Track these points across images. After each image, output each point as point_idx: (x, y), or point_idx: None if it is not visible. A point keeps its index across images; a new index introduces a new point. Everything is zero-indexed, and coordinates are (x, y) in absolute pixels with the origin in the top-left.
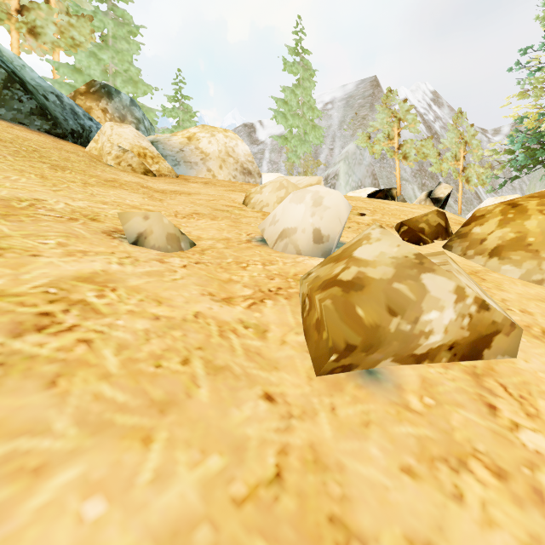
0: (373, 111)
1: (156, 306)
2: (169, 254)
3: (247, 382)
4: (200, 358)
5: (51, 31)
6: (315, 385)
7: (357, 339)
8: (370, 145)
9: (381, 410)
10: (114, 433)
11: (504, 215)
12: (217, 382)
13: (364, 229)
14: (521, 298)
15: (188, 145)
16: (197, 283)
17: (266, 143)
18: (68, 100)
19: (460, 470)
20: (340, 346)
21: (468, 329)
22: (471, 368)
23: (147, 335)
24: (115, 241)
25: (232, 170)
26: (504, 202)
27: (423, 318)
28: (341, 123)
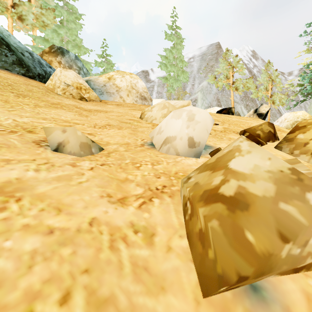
0: (217, 63)
1: (54, 215)
2: (82, 158)
3: None
4: (84, 287)
5: (31, 18)
6: None
7: (249, 270)
8: (215, 82)
9: None
10: None
11: None
12: None
13: (220, 135)
14: None
15: (108, 82)
16: (98, 184)
17: (155, 81)
18: (37, 56)
19: None
20: (231, 278)
21: None
22: None
23: (32, 260)
24: (40, 149)
25: (134, 97)
26: None
27: None
28: (199, 70)
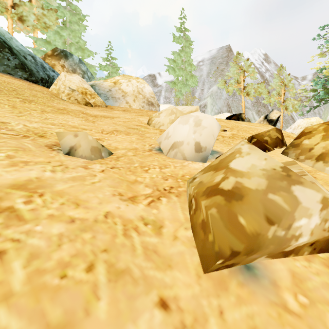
0: (228, 66)
1: (74, 208)
2: (93, 161)
3: (144, 287)
4: (104, 261)
5: (32, 19)
6: (203, 284)
7: (240, 246)
8: (226, 87)
9: (263, 313)
10: None
11: (326, 131)
12: (117, 291)
13: (227, 140)
14: None
15: (114, 87)
16: (110, 184)
17: (163, 86)
18: (39, 59)
19: None
20: (226, 252)
21: (328, 230)
22: (328, 260)
23: (60, 240)
24: (53, 152)
25: (141, 102)
26: (325, 122)
27: (295, 224)
28: (208, 74)
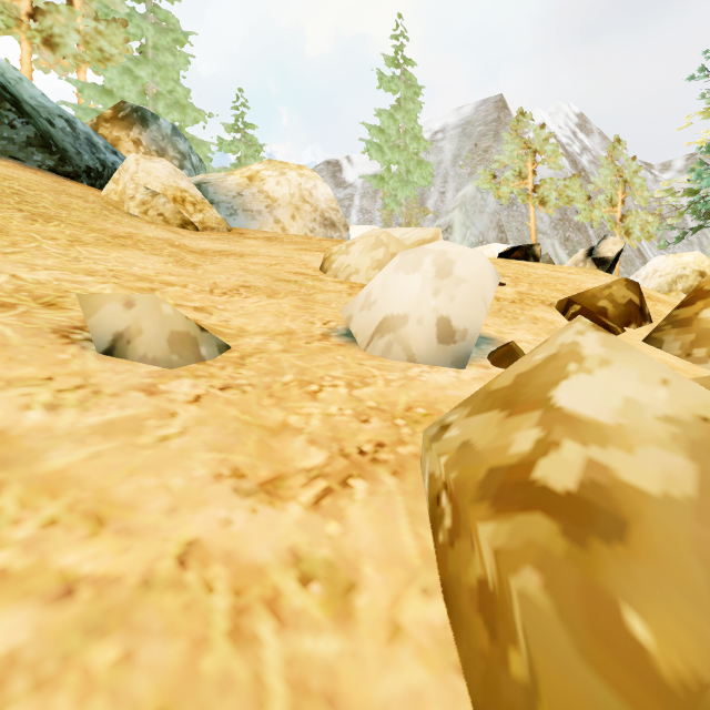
0: (498, 142)
1: (84, 538)
2: (174, 370)
3: None
4: None
5: (73, 42)
6: None
7: None
8: (494, 186)
9: None
10: None
11: None
12: None
13: (510, 309)
14: None
15: (249, 187)
16: (212, 442)
17: (356, 186)
18: (83, 127)
19: None
20: None
21: None
22: None
23: None
24: (70, 349)
25: (308, 221)
26: None
27: None
28: (456, 158)
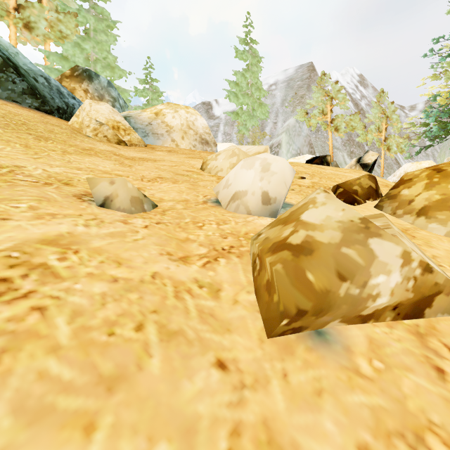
0: (310, 91)
1: (115, 267)
2: (133, 215)
3: (200, 348)
4: (154, 322)
5: (43, 26)
6: (266, 348)
7: (308, 304)
8: (307, 119)
9: (332, 376)
10: (54, 421)
11: (430, 179)
12: (170, 350)
13: (305, 191)
14: (449, 254)
15: (155, 119)
16: (156, 242)
17: (221, 118)
18: (55, 82)
19: (418, 448)
20: (291, 311)
21: (413, 290)
22: (414, 327)
23: (104, 300)
24: (84, 204)
25: (192, 140)
26: (429, 167)
27: (371, 282)
28: (283, 101)
